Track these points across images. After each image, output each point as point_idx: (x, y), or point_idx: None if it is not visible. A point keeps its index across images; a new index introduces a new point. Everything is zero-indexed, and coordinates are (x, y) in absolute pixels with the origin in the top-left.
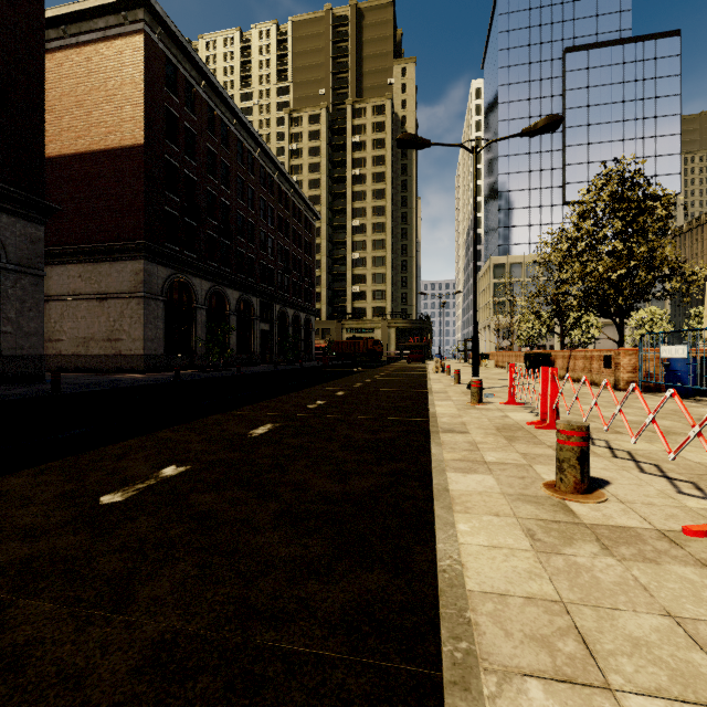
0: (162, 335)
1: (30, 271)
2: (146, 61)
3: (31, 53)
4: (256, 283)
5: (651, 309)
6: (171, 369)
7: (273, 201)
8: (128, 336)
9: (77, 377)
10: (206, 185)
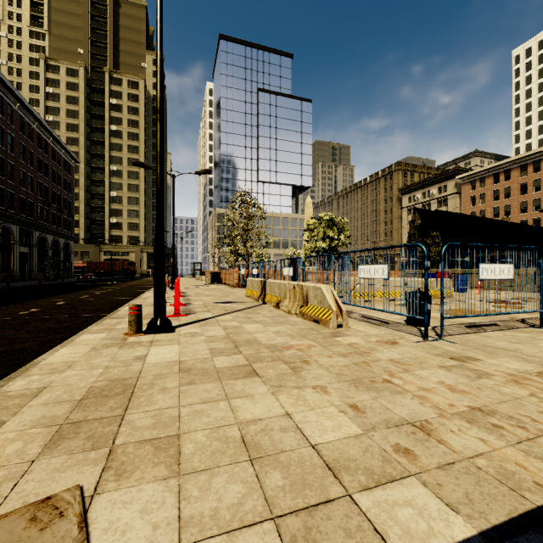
0: None
1: None
2: None
3: None
4: (16, 213)
5: (291, 249)
6: None
7: (33, 146)
8: None
9: None
10: None
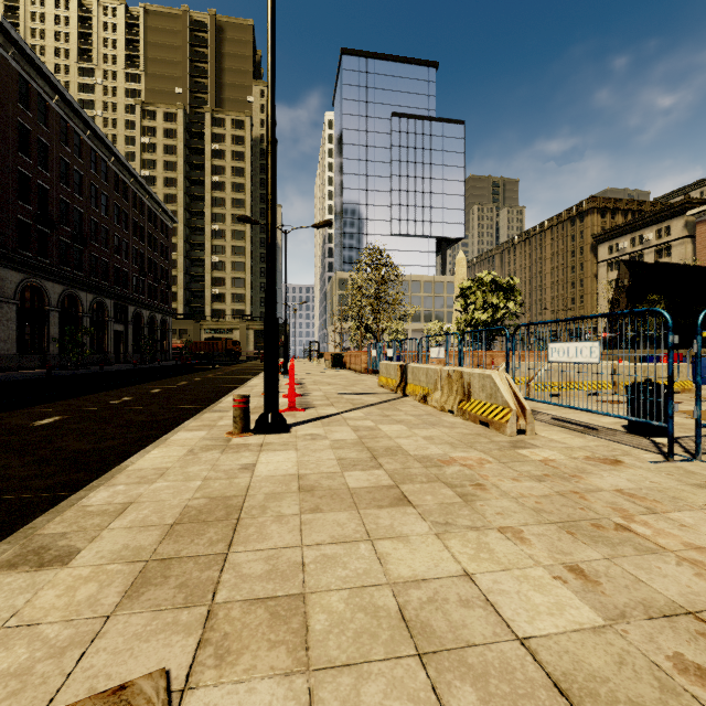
0: (15, 336)
1: None
2: None
3: None
4: (110, 286)
5: (435, 322)
6: (23, 368)
7: (128, 207)
8: None
9: None
10: (59, 193)
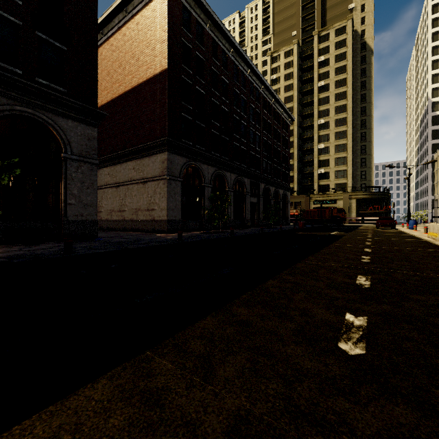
0: (180, 206)
1: (87, 160)
2: (168, 8)
3: (88, 5)
4: (247, 168)
5: None
6: (187, 230)
7: (259, 108)
8: (158, 207)
9: (124, 235)
10: (211, 97)
